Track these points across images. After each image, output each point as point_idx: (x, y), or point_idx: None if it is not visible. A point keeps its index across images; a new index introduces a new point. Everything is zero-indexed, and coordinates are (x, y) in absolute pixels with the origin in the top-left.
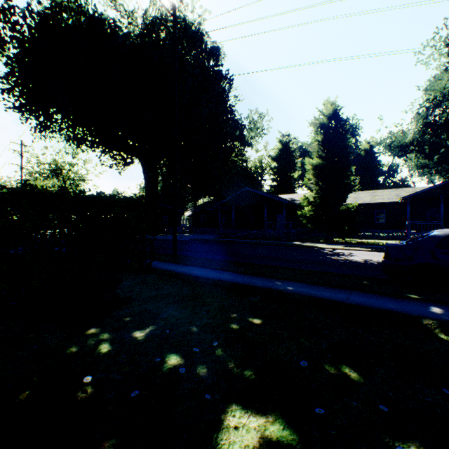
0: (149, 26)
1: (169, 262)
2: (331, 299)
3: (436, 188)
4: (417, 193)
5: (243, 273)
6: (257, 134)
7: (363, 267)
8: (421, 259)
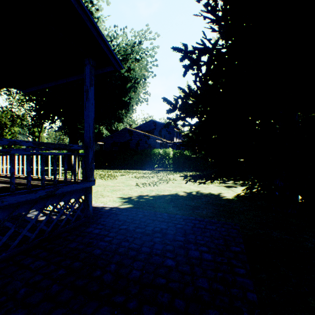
0: None
1: None
2: None
3: None
4: None
5: None
6: None
7: None
8: None
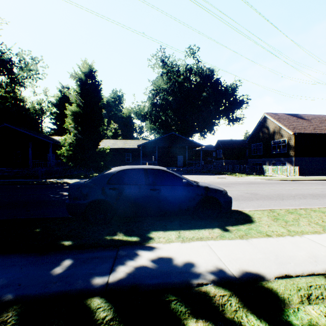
0: None
1: None
2: None
3: (154, 141)
4: (146, 143)
5: None
6: (29, 75)
7: None
8: (94, 196)
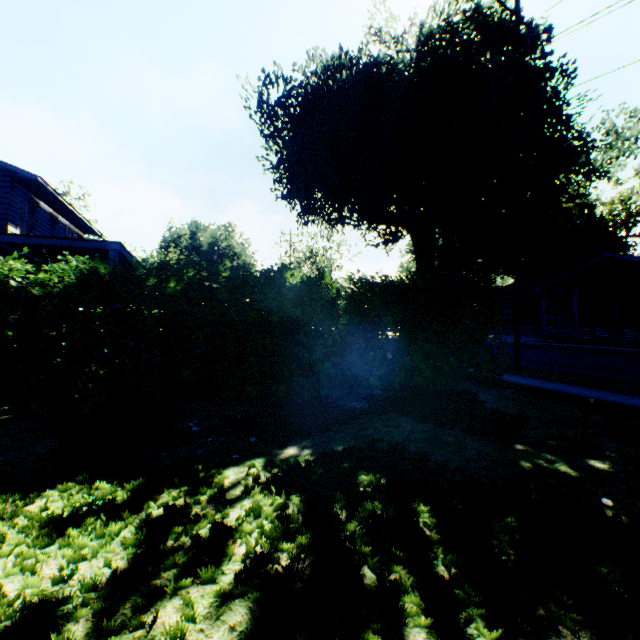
0: (425, 44)
1: (514, 374)
2: None
3: None
4: None
5: None
6: (622, 151)
7: None
8: None
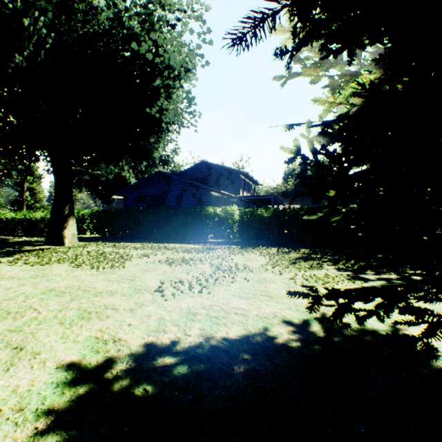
0: None
1: None
2: None
3: None
4: None
5: None
6: None
7: None
8: None
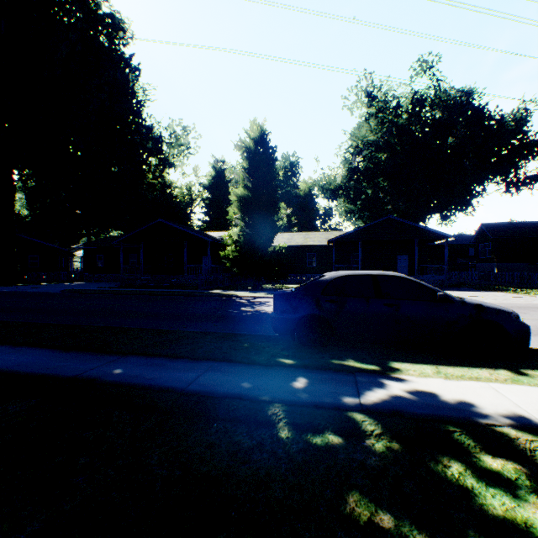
0: None
1: None
2: (164, 387)
3: (356, 232)
4: (341, 236)
5: (64, 349)
6: (180, 152)
7: (267, 320)
8: (307, 310)
